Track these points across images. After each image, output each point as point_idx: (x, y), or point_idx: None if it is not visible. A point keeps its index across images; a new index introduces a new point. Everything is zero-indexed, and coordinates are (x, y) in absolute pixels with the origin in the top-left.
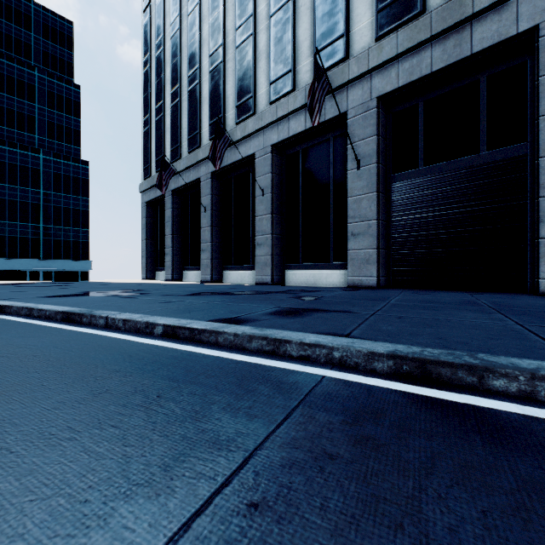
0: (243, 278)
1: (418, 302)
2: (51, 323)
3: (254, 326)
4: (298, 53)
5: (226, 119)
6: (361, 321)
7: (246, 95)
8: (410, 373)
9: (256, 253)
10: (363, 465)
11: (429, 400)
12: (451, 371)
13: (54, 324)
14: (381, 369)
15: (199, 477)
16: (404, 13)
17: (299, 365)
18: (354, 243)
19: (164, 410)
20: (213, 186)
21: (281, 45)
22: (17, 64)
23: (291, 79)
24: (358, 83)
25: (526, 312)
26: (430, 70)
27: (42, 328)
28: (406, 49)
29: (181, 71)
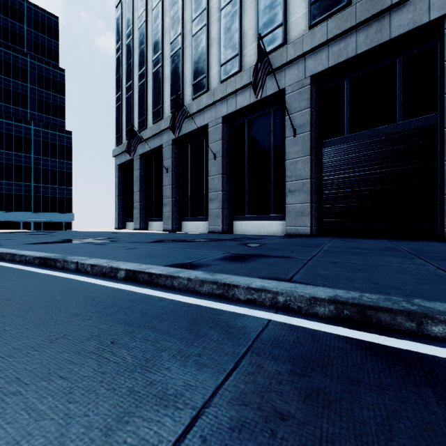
0: (199, 228)
1: (347, 249)
2: (29, 267)
3: (205, 271)
4: (244, 40)
5: (184, 96)
6: (300, 266)
7: (201, 76)
8: (351, 317)
9: (209, 207)
10: (316, 427)
11: (372, 346)
12: (390, 317)
13: (32, 268)
14: (323, 313)
15: (142, 444)
16: (333, 5)
17: (246, 309)
18: (291, 199)
19: (116, 358)
20: (173, 151)
21: (230, 33)
22: (12, 51)
23: (238, 62)
24: (294, 65)
25: (443, 257)
26: (355, 52)
27: (20, 272)
28: (335, 35)
29: (147, 56)
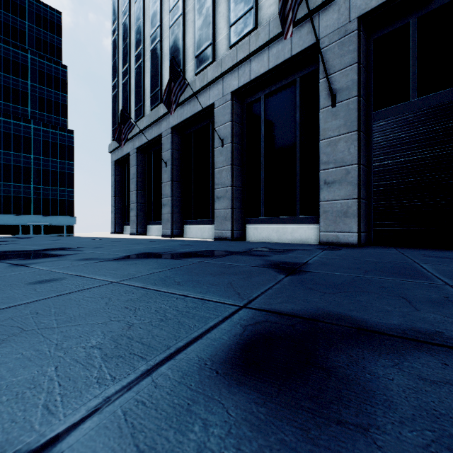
0: (203, 233)
1: None
2: None
3: None
4: None
5: (186, 72)
6: None
7: (205, 43)
8: None
9: (216, 206)
10: None
11: None
12: None
13: None
14: None
15: None
16: None
17: None
18: (328, 193)
19: None
20: (173, 140)
21: None
22: (12, 47)
23: (253, 17)
24: (332, 6)
25: None
26: None
27: None
28: None
29: (144, 32)
